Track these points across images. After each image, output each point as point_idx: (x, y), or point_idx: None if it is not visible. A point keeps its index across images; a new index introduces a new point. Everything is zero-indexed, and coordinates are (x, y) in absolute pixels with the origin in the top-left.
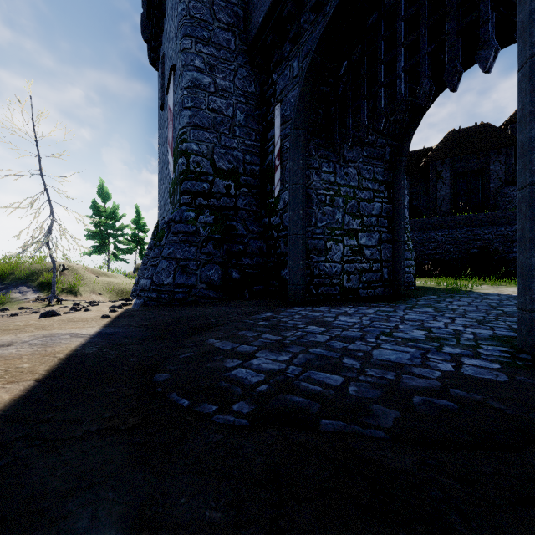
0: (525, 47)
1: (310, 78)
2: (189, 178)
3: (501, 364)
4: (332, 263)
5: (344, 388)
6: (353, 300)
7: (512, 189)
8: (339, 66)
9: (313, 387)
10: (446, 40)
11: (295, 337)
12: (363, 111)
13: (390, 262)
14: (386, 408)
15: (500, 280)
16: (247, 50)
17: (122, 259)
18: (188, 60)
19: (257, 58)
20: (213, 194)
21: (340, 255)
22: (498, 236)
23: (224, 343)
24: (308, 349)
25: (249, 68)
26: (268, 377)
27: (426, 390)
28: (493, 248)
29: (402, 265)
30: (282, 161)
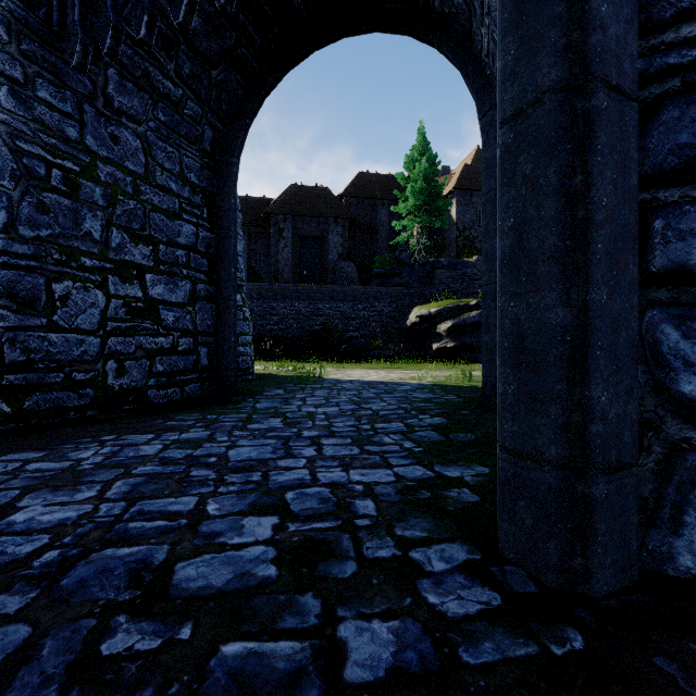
0: None
1: None
2: None
3: None
4: (71, 334)
5: None
6: (137, 412)
7: (347, 264)
8: None
9: None
10: None
11: None
12: None
13: (214, 335)
14: None
15: (341, 361)
16: None
17: None
18: None
19: None
20: None
21: (97, 316)
22: (338, 313)
23: None
24: None
25: None
26: None
27: None
28: (334, 326)
29: (233, 341)
30: None
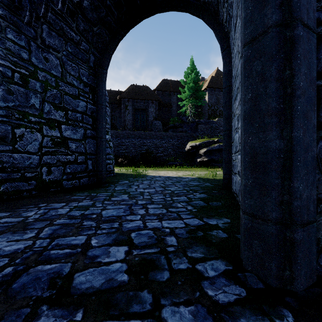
0: None
1: None
2: None
3: None
4: (24, 154)
5: None
6: (57, 192)
7: (157, 122)
8: None
9: None
10: None
11: None
12: None
13: (95, 155)
14: None
15: (154, 167)
16: None
17: None
18: None
19: None
20: None
21: (37, 145)
22: (153, 144)
23: None
24: None
25: None
26: None
27: None
28: (151, 150)
29: (104, 158)
30: None
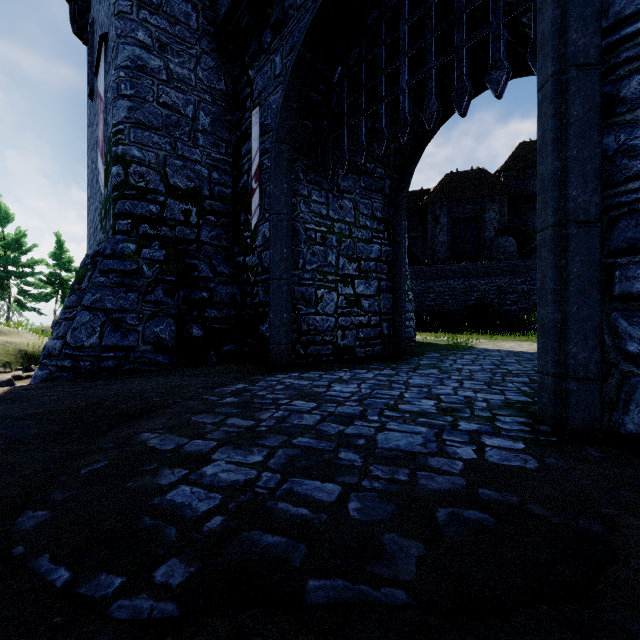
0: (546, 63)
1: (297, 78)
2: (128, 195)
3: (525, 443)
4: (324, 316)
5: (342, 506)
6: (348, 361)
7: (505, 239)
8: (333, 71)
9: (297, 510)
10: (455, 54)
11: (274, 420)
12: (361, 130)
13: (390, 314)
14: (404, 538)
15: (495, 334)
16: (214, 33)
17: (32, 308)
18: (126, 29)
19: (227, 45)
20: (165, 220)
21: (334, 306)
22: (493, 288)
23: (165, 439)
24: (292, 438)
25: (217, 57)
26: (227, 498)
27: (451, 496)
28: (489, 300)
29: (403, 318)
30: (262, 184)
